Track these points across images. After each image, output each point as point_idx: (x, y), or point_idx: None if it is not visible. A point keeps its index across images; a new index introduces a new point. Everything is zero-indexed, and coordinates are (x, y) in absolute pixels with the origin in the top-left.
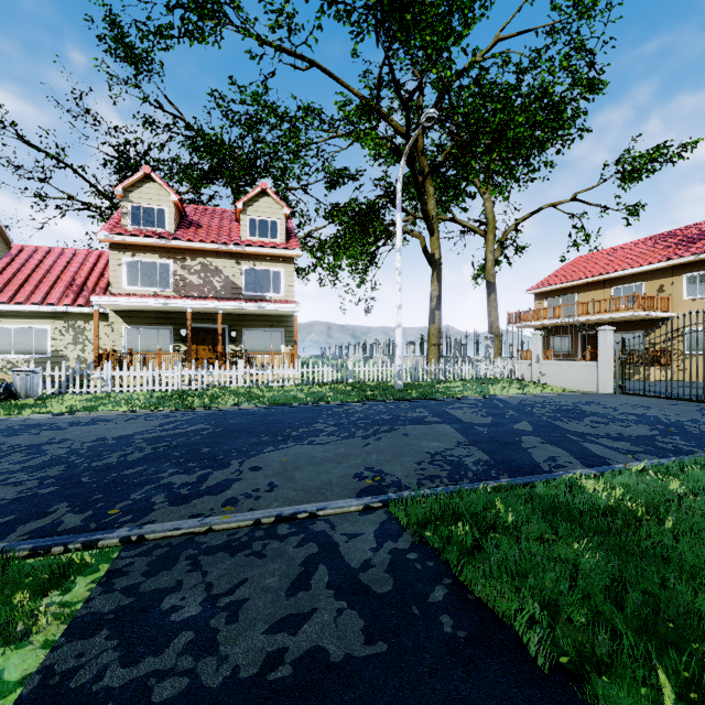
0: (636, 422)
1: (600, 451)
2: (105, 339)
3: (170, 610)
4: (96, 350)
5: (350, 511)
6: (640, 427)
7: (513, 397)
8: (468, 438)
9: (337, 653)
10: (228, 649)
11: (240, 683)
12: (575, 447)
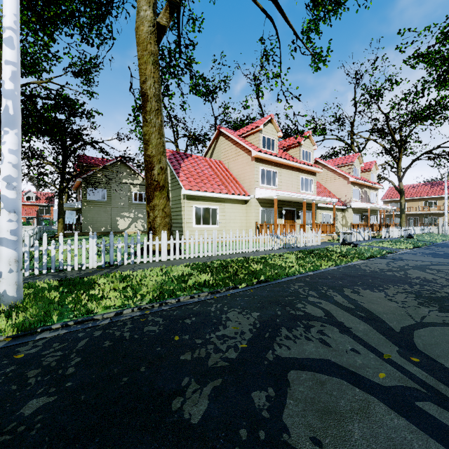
0: None
1: None
2: (340, 219)
3: None
4: (369, 223)
5: None
6: None
7: None
8: None
9: None
10: None
11: None
12: None
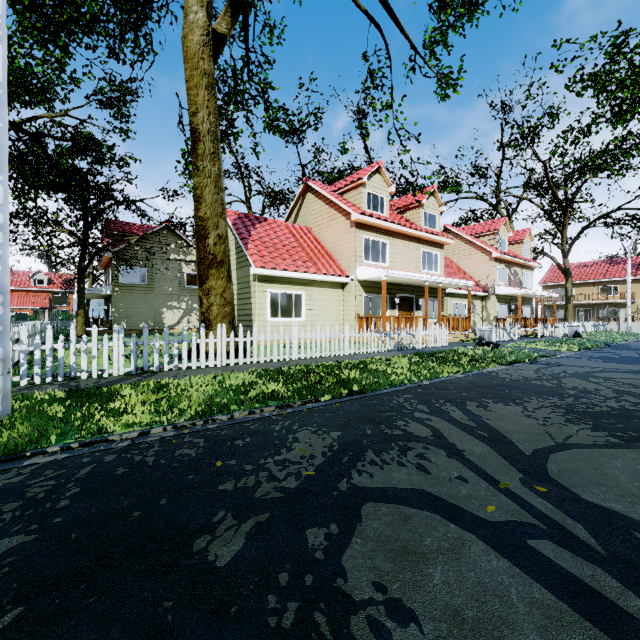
0: None
1: None
2: (479, 310)
3: None
4: (520, 317)
5: None
6: None
7: None
8: None
9: None
10: None
11: None
12: None
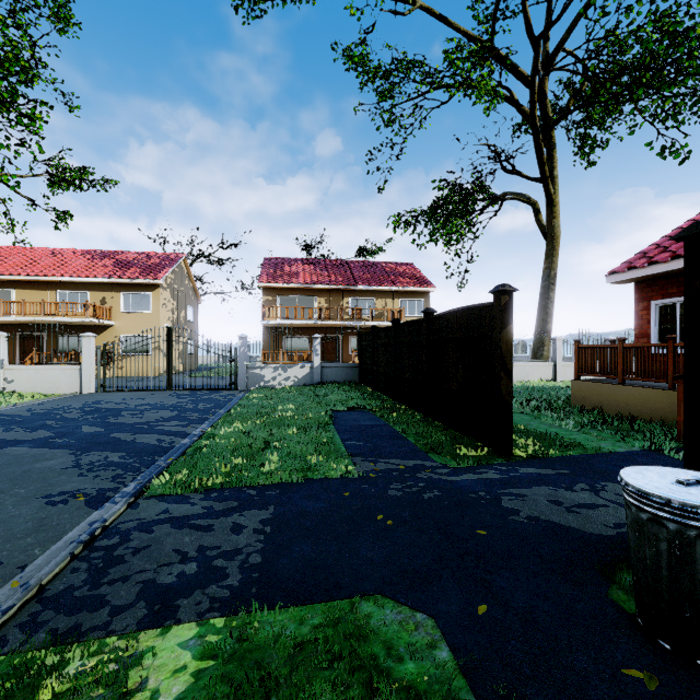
0: (156, 409)
1: (174, 429)
2: None
3: (181, 576)
4: None
5: (122, 512)
6: (165, 411)
7: (7, 409)
8: (72, 449)
9: (268, 516)
10: (242, 545)
11: (267, 539)
12: (158, 431)
